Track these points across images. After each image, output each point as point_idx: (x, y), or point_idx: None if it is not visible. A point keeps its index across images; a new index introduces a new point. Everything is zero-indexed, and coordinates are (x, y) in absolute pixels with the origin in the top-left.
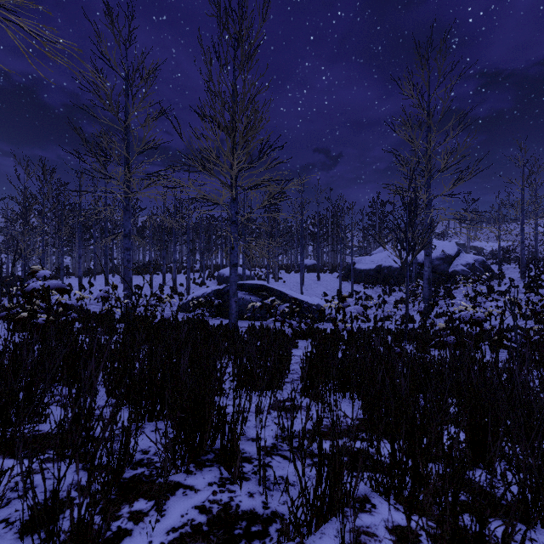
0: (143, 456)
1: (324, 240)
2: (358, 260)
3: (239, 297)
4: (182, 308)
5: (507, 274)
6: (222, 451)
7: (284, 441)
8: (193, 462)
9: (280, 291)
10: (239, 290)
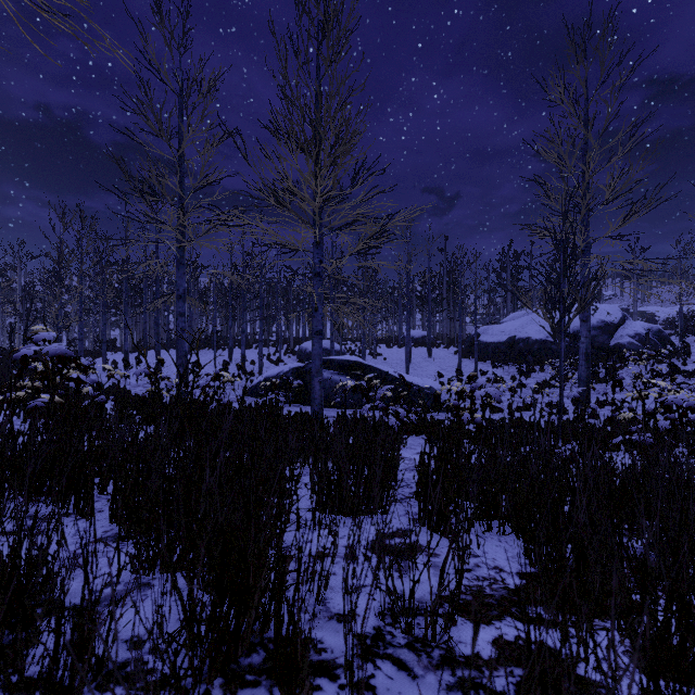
0: (129, 655)
1: (437, 304)
2: (483, 330)
3: (325, 377)
4: (251, 392)
5: (694, 348)
6: (276, 656)
7: (396, 623)
8: (221, 674)
9: (379, 369)
10: (325, 368)
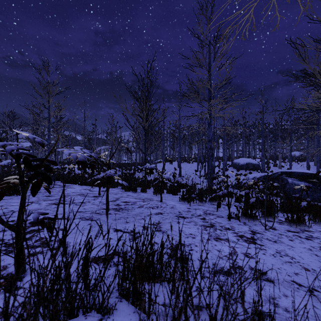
0: None
1: None
2: None
3: (290, 182)
4: (236, 187)
5: None
6: None
7: None
8: None
9: None
10: (287, 176)
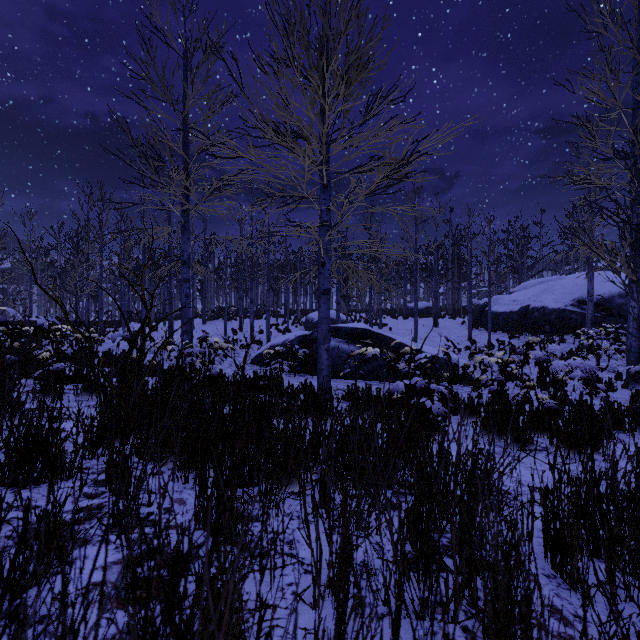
0: None
1: (443, 274)
2: (492, 300)
3: (332, 345)
4: (257, 360)
5: None
6: None
7: None
8: None
9: (390, 338)
10: (332, 336)
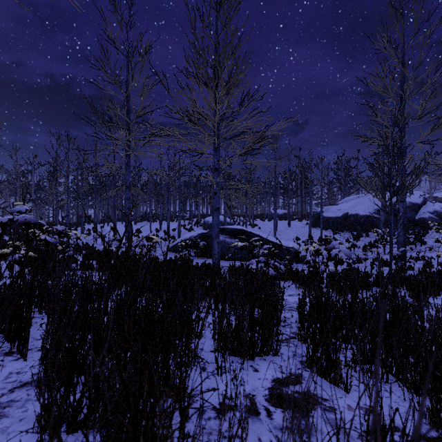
0: None
1: (294, 192)
2: (325, 209)
3: (221, 239)
4: (173, 249)
5: None
6: None
7: None
8: None
9: (257, 234)
10: (221, 233)
